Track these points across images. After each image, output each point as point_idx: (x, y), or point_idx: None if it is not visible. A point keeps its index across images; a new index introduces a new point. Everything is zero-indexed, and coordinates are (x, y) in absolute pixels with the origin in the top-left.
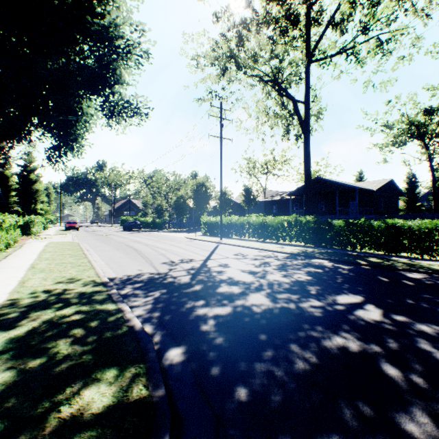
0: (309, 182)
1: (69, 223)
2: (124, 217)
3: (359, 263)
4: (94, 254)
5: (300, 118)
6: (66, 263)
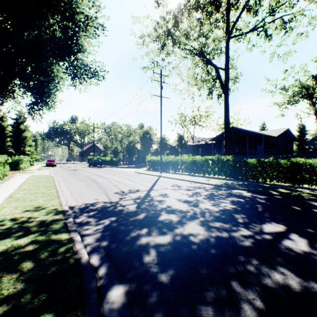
0: (228, 130)
1: (49, 161)
2: (90, 157)
3: (272, 193)
4: (63, 185)
5: (221, 81)
6: (38, 193)
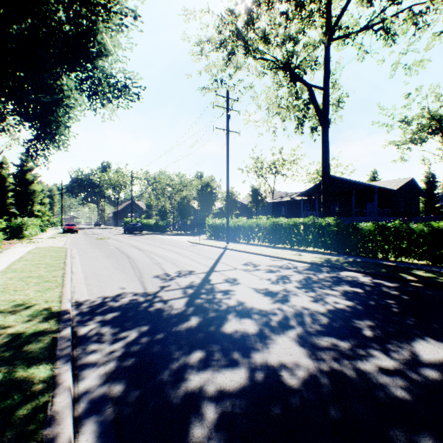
0: (328, 180)
1: (68, 225)
2: (127, 219)
3: (406, 278)
4: (77, 262)
5: (317, 107)
6: (33, 276)
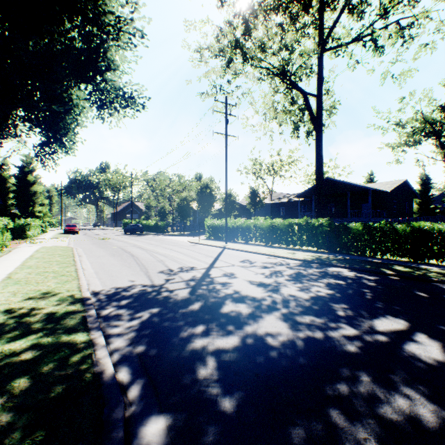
0: (321, 182)
1: (68, 226)
2: (126, 220)
3: (386, 272)
4: (85, 260)
5: (312, 113)
6: (49, 272)
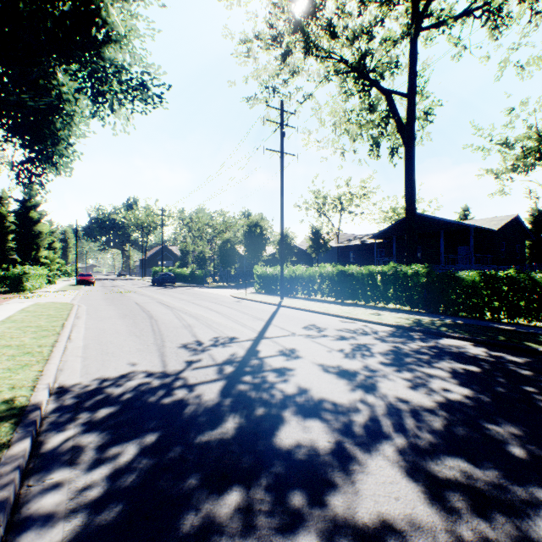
0: (413, 215)
1: (82, 275)
2: (157, 268)
3: (538, 350)
4: (81, 325)
5: (399, 120)
6: (11, 346)
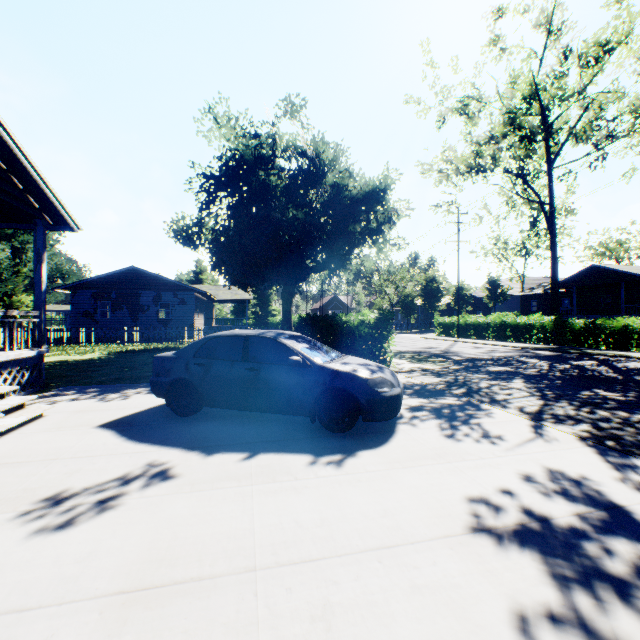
0: (555, 282)
1: None
2: None
3: (571, 352)
4: None
5: (546, 216)
6: None
